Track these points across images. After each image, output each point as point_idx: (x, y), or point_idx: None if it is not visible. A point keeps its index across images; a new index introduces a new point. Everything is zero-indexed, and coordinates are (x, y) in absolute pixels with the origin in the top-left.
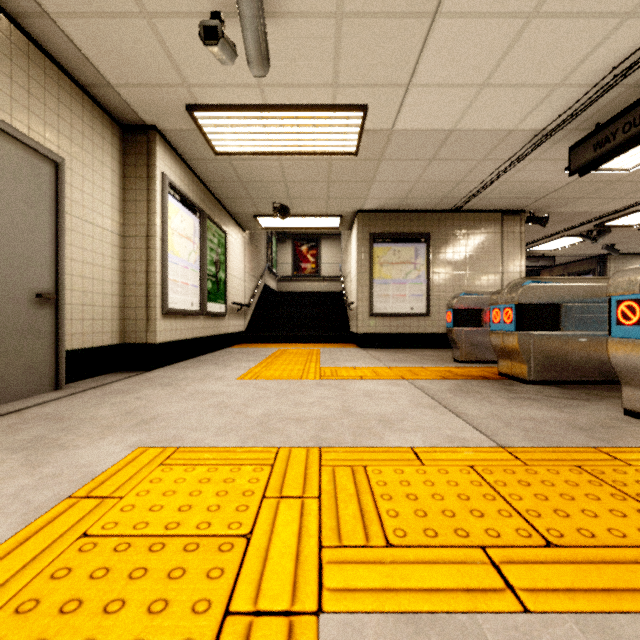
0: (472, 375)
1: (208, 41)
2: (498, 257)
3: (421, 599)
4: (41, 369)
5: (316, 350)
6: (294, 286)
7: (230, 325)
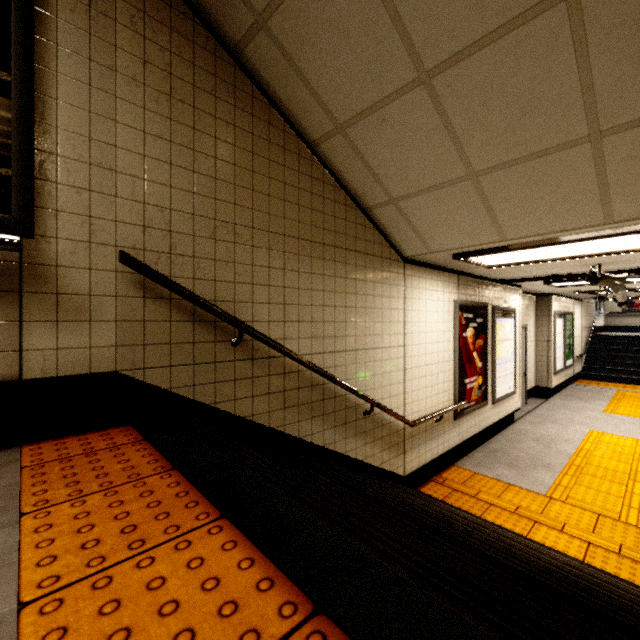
0: None
1: (599, 299)
2: None
3: None
4: (523, 397)
5: None
6: (625, 321)
7: (574, 369)
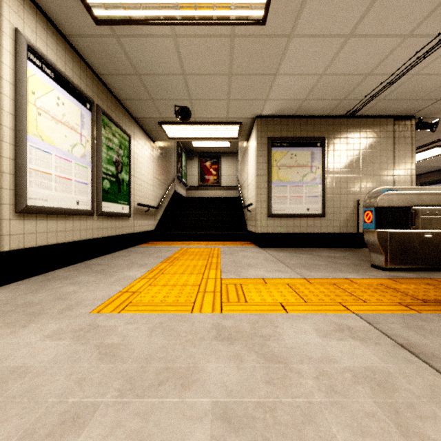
0: (440, 299)
1: None
2: (390, 160)
3: None
4: None
5: (217, 249)
6: (200, 193)
7: (136, 225)
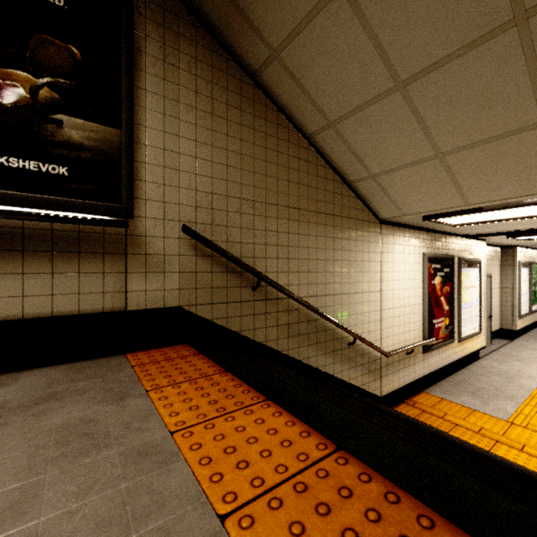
0: None
1: None
2: None
3: None
4: (488, 338)
5: None
6: None
7: None
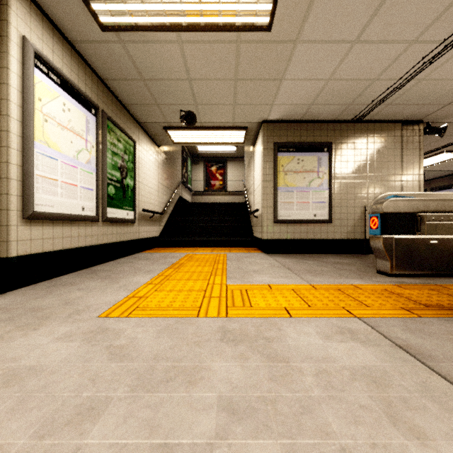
0: (442, 304)
1: None
2: (398, 166)
3: None
4: None
5: (222, 256)
6: (205, 199)
7: (141, 231)
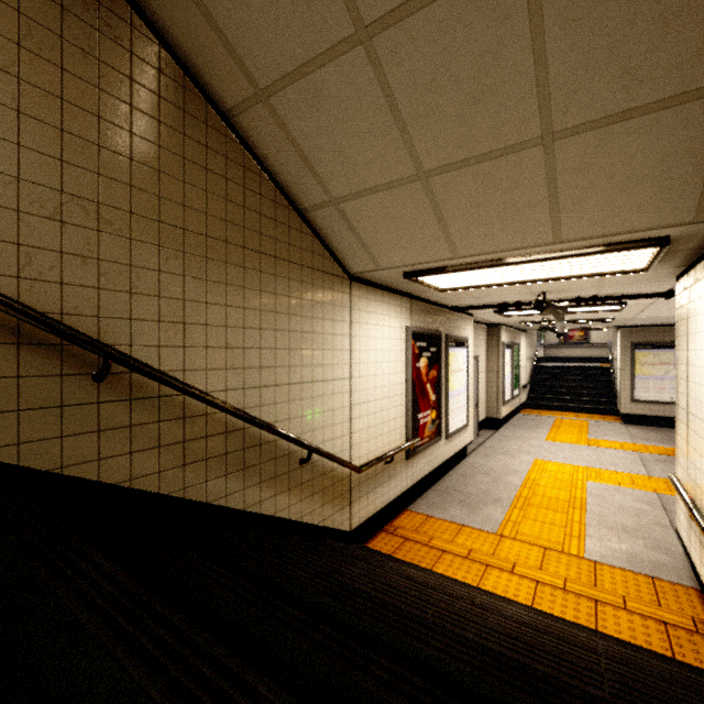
0: None
1: (542, 330)
2: None
3: (603, 483)
4: (475, 429)
5: (585, 422)
6: (561, 352)
7: (520, 399)
